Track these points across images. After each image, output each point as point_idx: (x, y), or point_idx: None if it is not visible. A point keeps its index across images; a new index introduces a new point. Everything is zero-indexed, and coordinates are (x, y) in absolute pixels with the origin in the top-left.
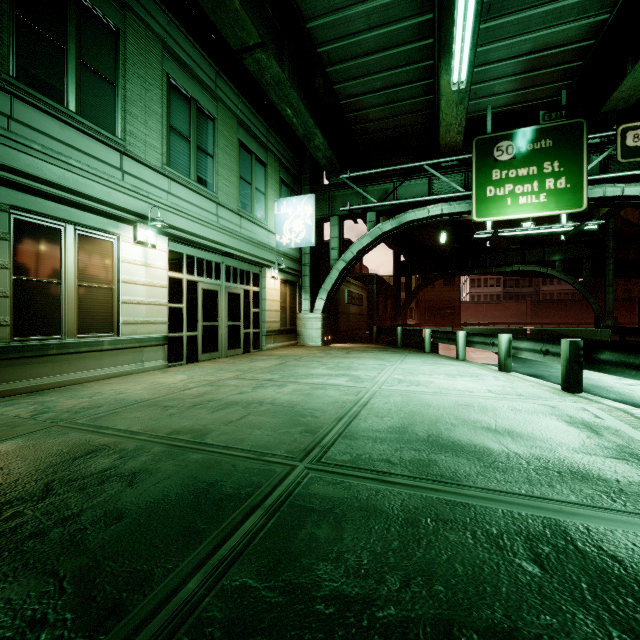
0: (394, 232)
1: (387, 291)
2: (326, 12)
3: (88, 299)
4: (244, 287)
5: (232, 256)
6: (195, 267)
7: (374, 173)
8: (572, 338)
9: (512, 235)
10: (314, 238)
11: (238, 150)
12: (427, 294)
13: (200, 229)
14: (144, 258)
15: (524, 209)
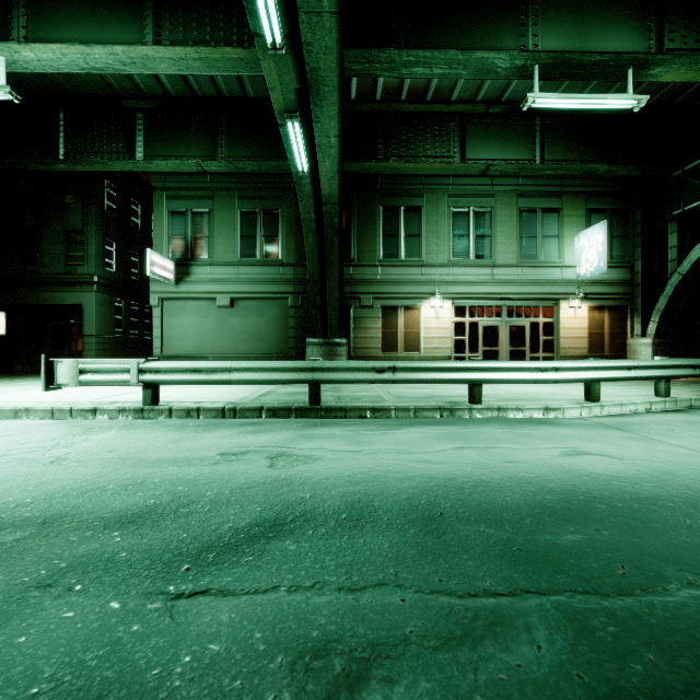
0: None
1: None
2: (556, 87)
3: (408, 337)
4: (530, 320)
5: (511, 299)
6: (476, 313)
7: None
8: None
9: None
10: (605, 264)
11: (519, 217)
12: None
13: (476, 288)
14: (436, 314)
15: None
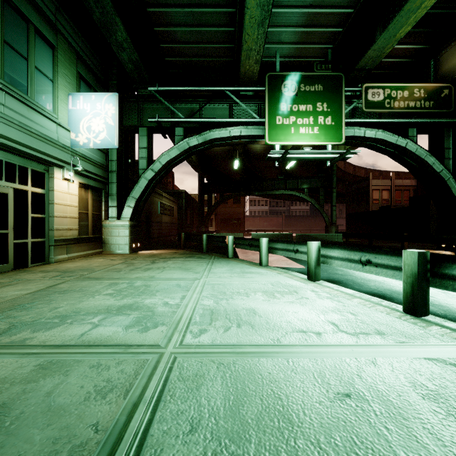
0: (200, 148)
1: (194, 205)
2: None
3: None
4: (15, 186)
5: None
6: None
7: (182, 90)
8: (321, 240)
9: (296, 157)
10: (117, 140)
11: None
12: (222, 209)
13: None
14: None
15: (303, 138)
